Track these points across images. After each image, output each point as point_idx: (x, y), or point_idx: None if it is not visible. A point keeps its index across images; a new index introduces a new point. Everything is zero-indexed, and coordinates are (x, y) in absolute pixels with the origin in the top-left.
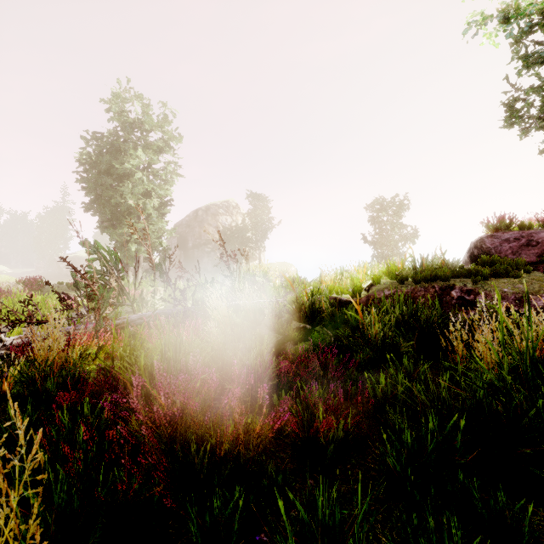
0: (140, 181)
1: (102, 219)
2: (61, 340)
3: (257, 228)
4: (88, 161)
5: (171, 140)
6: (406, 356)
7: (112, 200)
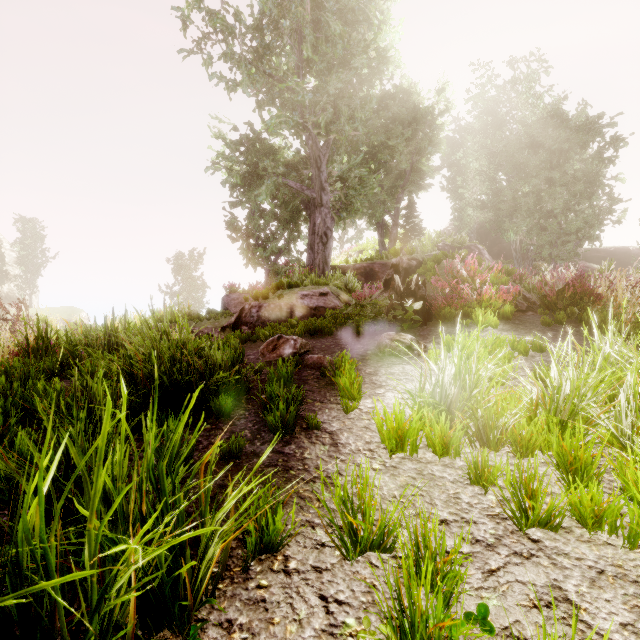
0: None
1: None
2: None
3: (27, 262)
4: None
5: None
6: None
7: None
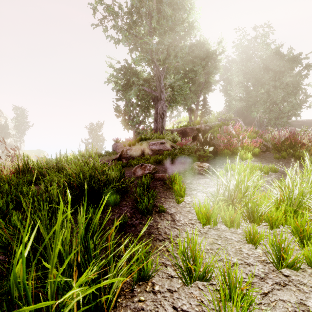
0: None
1: None
2: None
3: (19, 128)
4: None
5: None
6: None
7: None
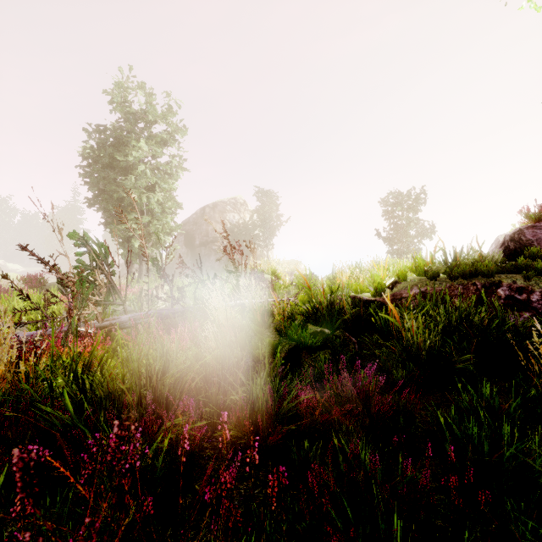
0: (143, 174)
1: (105, 215)
2: (13, 349)
3: (266, 225)
4: (92, 156)
5: (176, 132)
6: (489, 384)
7: (115, 194)
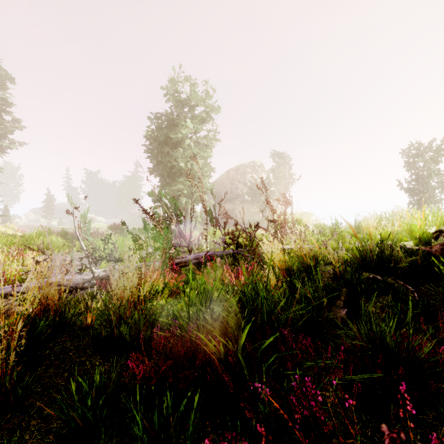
0: (189, 146)
1: (161, 179)
2: (134, 278)
3: (280, 182)
4: (152, 136)
5: (211, 112)
6: None
7: (168, 163)
